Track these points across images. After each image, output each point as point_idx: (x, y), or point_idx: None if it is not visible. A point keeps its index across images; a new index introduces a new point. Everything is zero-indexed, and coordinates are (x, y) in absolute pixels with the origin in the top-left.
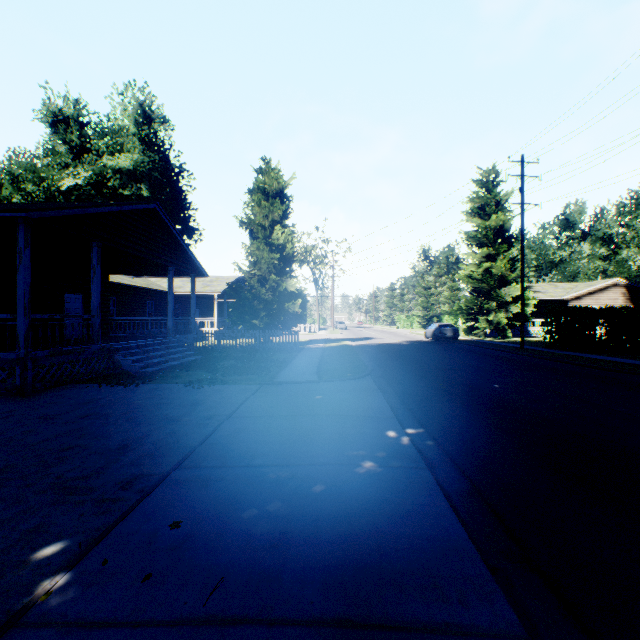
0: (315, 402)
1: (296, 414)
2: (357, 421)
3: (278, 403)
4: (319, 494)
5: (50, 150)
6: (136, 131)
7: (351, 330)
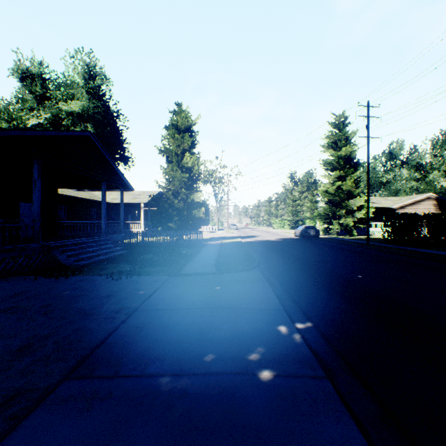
0: (213, 294)
1: (196, 307)
2: (250, 314)
3: (181, 295)
4: (213, 426)
5: (20, 98)
6: (84, 85)
7: (241, 230)
